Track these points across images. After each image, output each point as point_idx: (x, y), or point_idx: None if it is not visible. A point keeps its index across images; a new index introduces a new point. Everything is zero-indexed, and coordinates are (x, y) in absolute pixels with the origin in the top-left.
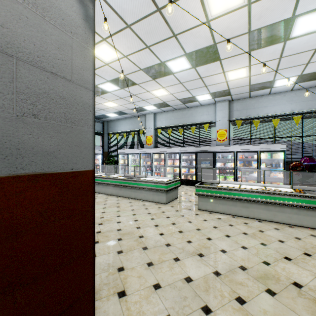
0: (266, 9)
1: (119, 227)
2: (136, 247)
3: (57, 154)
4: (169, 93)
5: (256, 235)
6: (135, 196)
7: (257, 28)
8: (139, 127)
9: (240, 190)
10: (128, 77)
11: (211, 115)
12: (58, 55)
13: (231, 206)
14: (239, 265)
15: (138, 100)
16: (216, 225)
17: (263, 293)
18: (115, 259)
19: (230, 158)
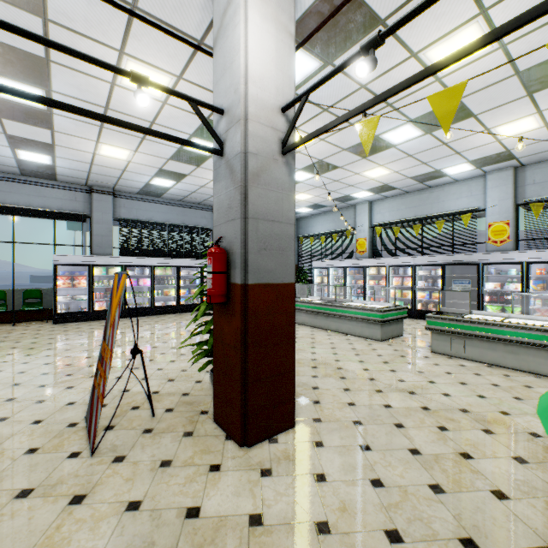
0: (539, 43)
1: (314, 357)
2: (333, 375)
3: (274, 271)
4: (392, 171)
5: (514, 389)
6: (335, 328)
7: (532, 66)
8: (345, 226)
9: (501, 325)
10: (326, 161)
11: (477, 196)
12: (275, 208)
13: (486, 349)
14: (461, 408)
15: (343, 186)
16: (450, 371)
17: (476, 430)
18: (309, 381)
19: (513, 274)
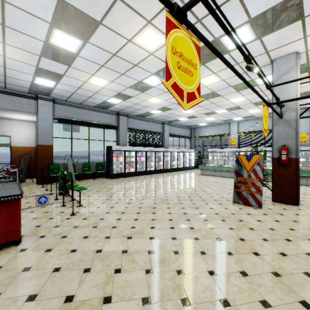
0: None
1: None
2: None
3: (299, 154)
4: (261, 110)
5: None
6: None
7: None
8: (223, 132)
9: None
10: (239, 106)
11: None
12: (299, 135)
13: None
14: None
15: (233, 115)
16: None
17: None
18: None
19: None
